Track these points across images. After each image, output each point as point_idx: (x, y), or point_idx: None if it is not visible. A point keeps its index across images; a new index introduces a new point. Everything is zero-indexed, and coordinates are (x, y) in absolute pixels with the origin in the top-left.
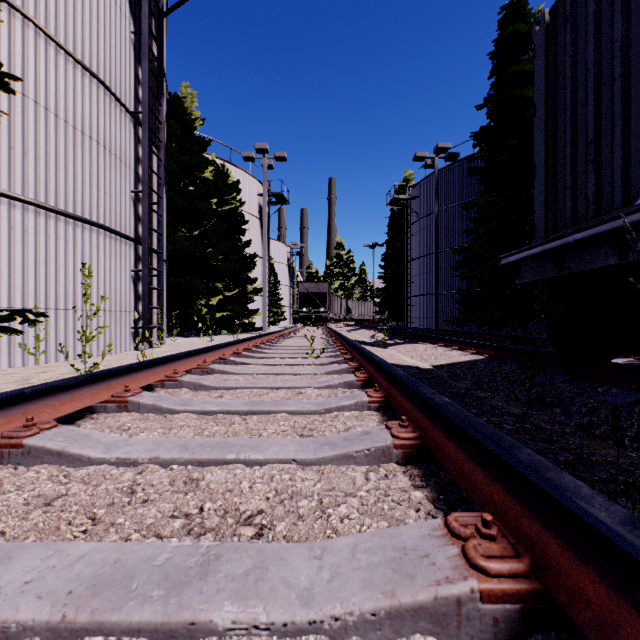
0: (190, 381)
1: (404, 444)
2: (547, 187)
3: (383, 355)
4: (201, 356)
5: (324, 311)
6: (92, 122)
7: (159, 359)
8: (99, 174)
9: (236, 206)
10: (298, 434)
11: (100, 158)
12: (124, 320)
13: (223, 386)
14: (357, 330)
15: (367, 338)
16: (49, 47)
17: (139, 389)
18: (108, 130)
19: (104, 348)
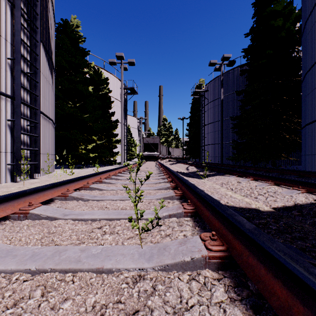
0: None
1: None
2: None
3: (209, 190)
4: None
5: (157, 153)
6: None
7: None
8: None
9: (106, 92)
10: None
11: None
12: None
13: None
14: (176, 164)
15: (184, 170)
16: None
17: None
18: None
19: None
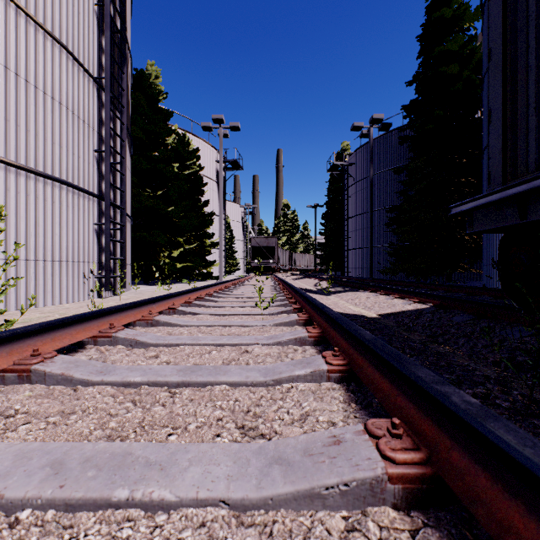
0: (125, 337)
1: (405, 475)
2: (505, 132)
3: (329, 303)
4: (148, 307)
5: (273, 262)
6: (54, 83)
7: (92, 313)
8: (61, 133)
9: (196, 170)
10: (238, 425)
11: (62, 118)
12: (87, 270)
13: (162, 343)
14: (302, 279)
15: (311, 286)
16: (9, 8)
17: (52, 352)
18: (71, 92)
19: (67, 296)
